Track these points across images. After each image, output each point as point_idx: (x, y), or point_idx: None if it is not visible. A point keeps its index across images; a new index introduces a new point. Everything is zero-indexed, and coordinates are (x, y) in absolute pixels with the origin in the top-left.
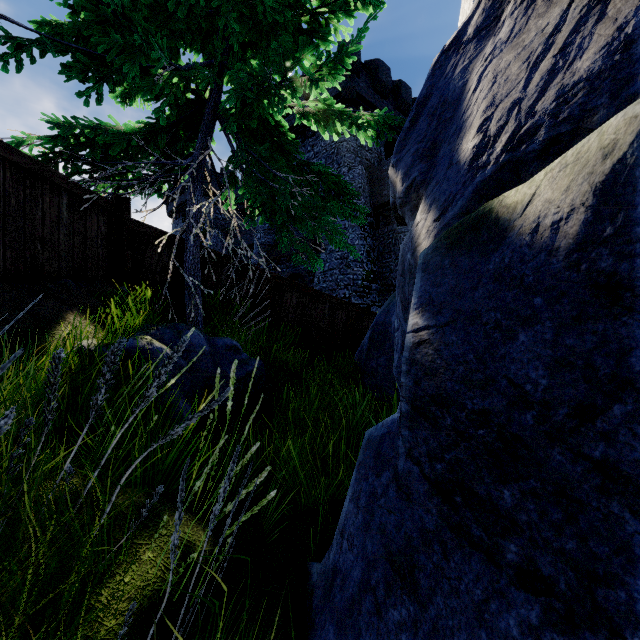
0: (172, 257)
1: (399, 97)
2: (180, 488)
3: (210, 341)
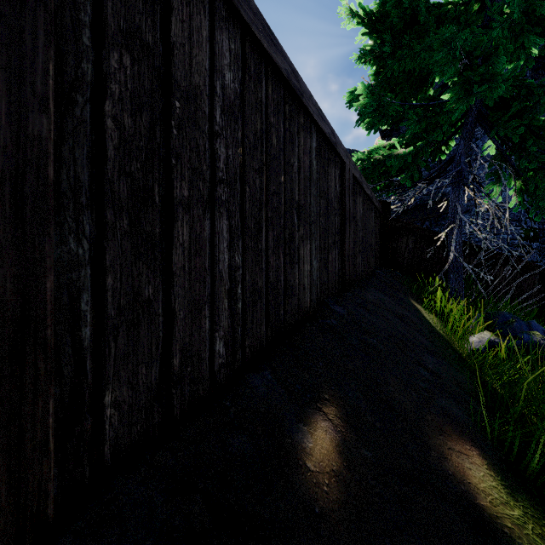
0: (452, 249)
1: None
2: None
3: None
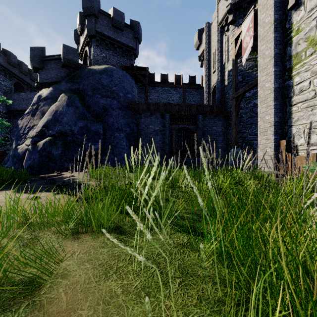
0: None
1: (21, 68)
2: None
3: None
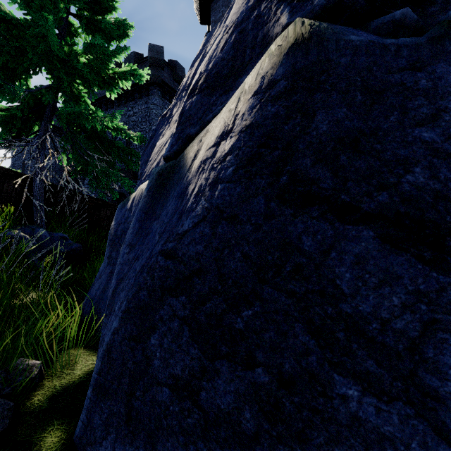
0: (25, 190)
1: None
2: (42, 266)
3: (50, 234)
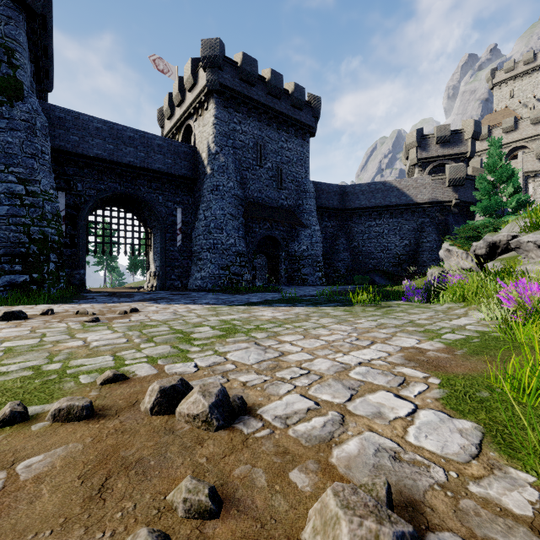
0: None
1: None
2: None
3: None
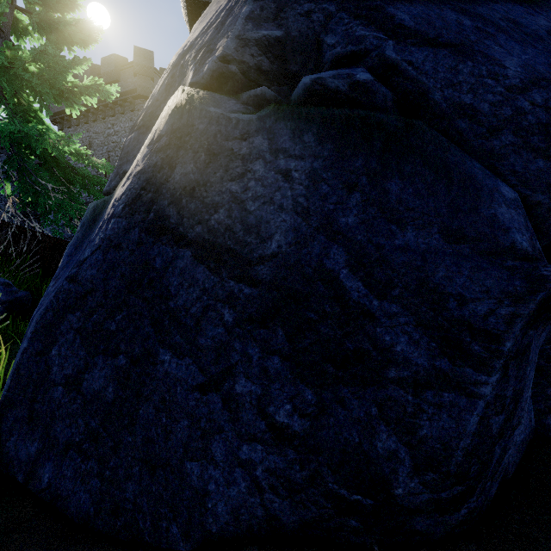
0: None
1: None
2: None
3: None
